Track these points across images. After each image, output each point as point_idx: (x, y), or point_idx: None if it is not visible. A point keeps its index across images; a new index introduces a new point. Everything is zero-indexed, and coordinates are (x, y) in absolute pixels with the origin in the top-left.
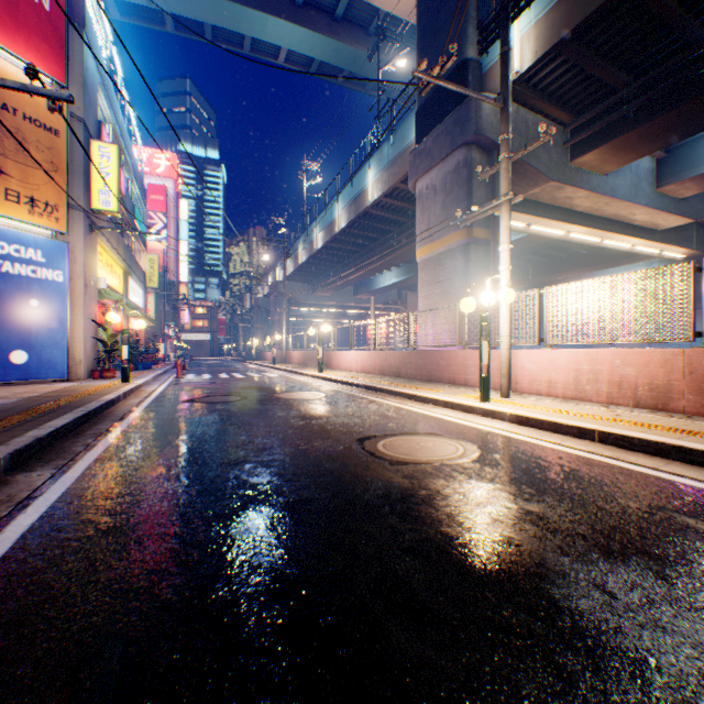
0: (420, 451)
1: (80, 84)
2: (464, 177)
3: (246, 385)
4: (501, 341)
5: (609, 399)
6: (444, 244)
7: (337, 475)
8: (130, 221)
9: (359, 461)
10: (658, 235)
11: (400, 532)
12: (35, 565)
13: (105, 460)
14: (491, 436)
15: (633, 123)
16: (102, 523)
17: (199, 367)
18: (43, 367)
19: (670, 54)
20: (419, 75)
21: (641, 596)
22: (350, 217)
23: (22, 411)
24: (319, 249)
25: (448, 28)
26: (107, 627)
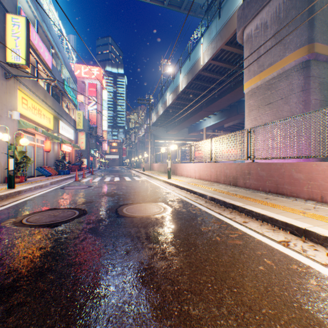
0: None
1: None
2: None
3: (109, 190)
4: None
5: None
6: (277, 68)
7: None
8: (59, 88)
9: None
10: None
11: None
12: None
13: None
14: None
15: None
16: None
17: (103, 172)
18: None
19: None
20: None
21: None
22: (188, 80)
23: None
24: (169, 105)
25: None
26: None
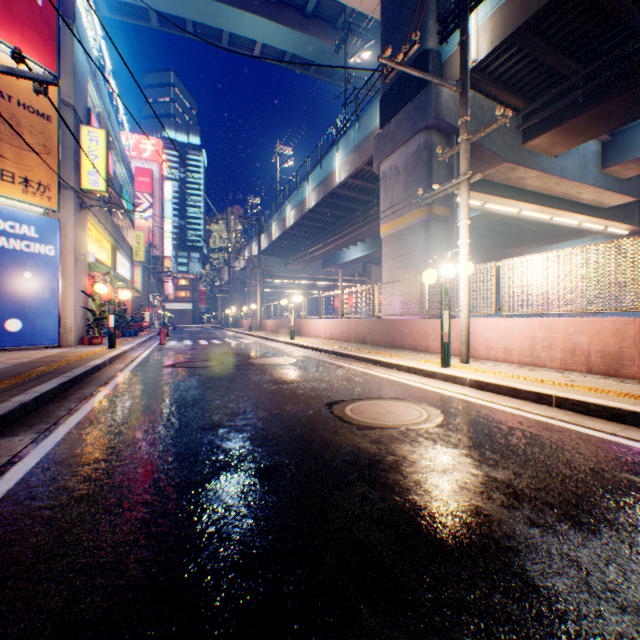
0: (386, 416)
1: (71, 73)
2: (425, 159)
3: (224, 351)
4: (460, 310)
5: (563, 365)
6: (406, 221)
7: (306, 440)
8: (118, 200)
9: (328, 426)
10: (603, 213)
11: (369, 501)
12: (4, 537)
13: (85, 424)
14: (452, 400)
15: (581, 108)
16: (76, 490)
17: (181, 334)
18: (36, 335)
19: (616, 44)
20: (384, 61)
21: (618, 574)
22: (319, 196)
23: (12, 377)
24: (291, 226)
25: (409, 21)
26: (68, 609)
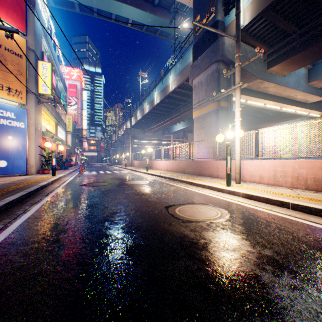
0: (198, 214)
1: (33, 33)
2: (216, 77)
3: (112, 177)
4: (236, 156)
5: (292, 185)
6: (206, 109)
7: (154, 229)
8: (58, 100)
9: (166, 220)
10: (307, 106)
11: (191, 271)
12: None
13: (31, 219)
14: (234, 205)
15: (298, 50)
16: (16, 262)
17: (91, 168)
18: (14, 168)
19: (317, 16)
20: (196, 23)
21: None
22: (161, 98)
23: None
24: (147, 113)
25: (208, 6)
26: None
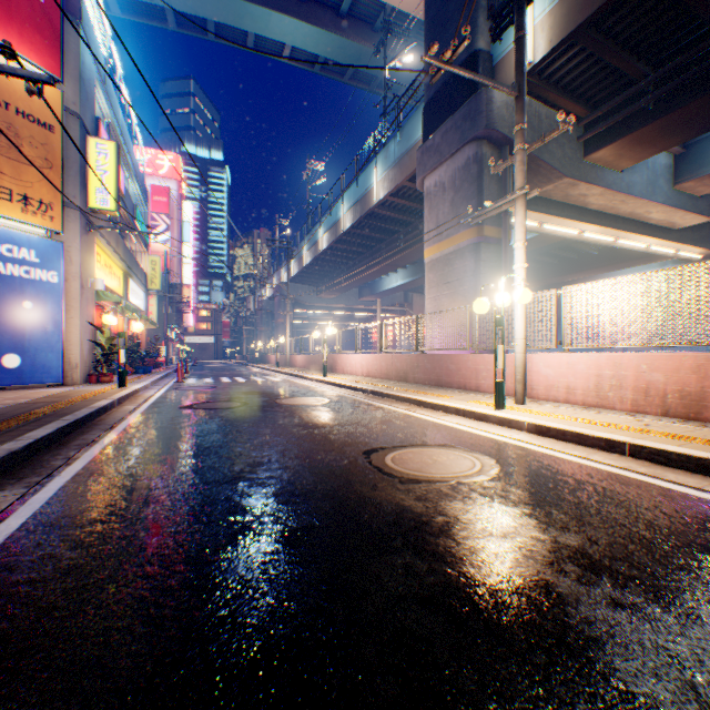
0: (433, 466)
1: (76, 78)
2: (474, 173)
3: (248, 390)
4: (515, 344)
5: (635, 407)
6: (454, 244)
7: (340, 497)
8: (130, 222)
9: (365, 479)
10: (674, 235)
11: (416, 575)
12: None
13: (84, 476)
14: (509, 448)
15: (652, 116)
16: (64, 559)
17: (201, 371)
18: (37, 372)
19: (692, 42)
20: (429, 60)
21: None
22: (355, 217)
23: (4, 420)
24: (324, 250)
25: (457, 18)
26: None
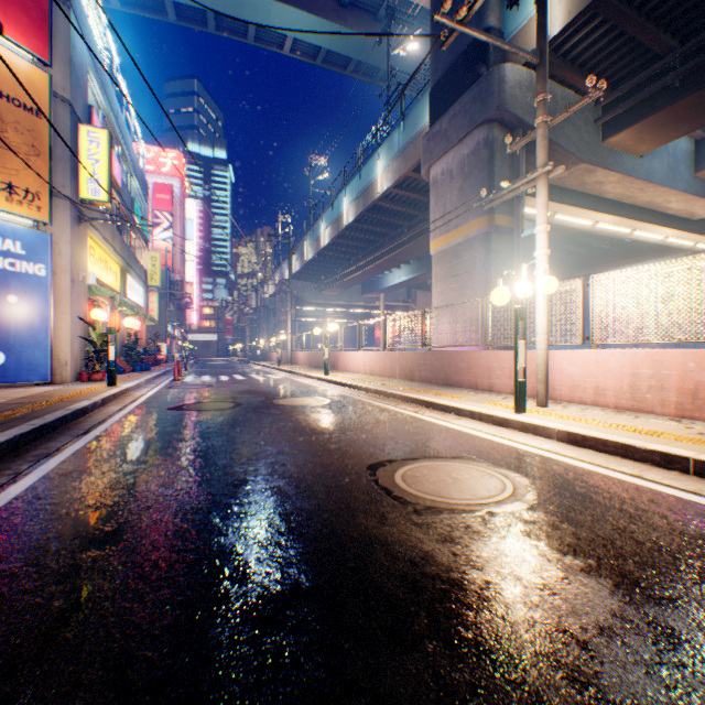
0: (454, 488)
1: (66, 62)
2: (485, 159)
3: (245, 389)
4: (537, 340)
5: (680, 412)
6: (462, 234)
7: (339, 535)
8: (128, 216)
9: (371, 506)
10: (693, 226)
11: (456, 699)
12: None
13: (22, 501)
14: (541, 462)
15: (678, 94)
16: None
17: (202, 369)
18: (22, 370)
19: None
20: (442, 19)
21: None
22: (358, 210)
23: None
24: (326, 245)
25: None
26: None
